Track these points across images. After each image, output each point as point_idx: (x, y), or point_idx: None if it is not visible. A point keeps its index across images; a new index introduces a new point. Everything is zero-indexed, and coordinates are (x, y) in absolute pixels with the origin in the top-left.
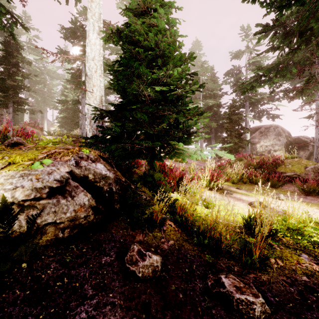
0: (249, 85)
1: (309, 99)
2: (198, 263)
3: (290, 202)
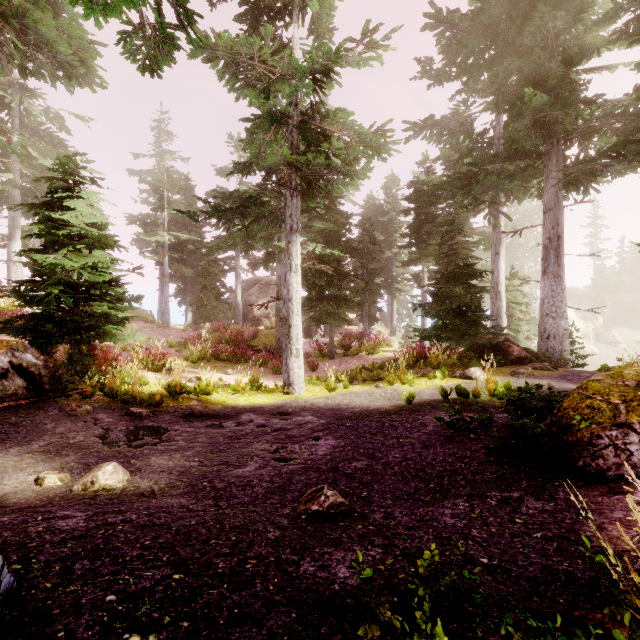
0: (216, 246)
1: None
2: (119, 409)
3: (235, 375)
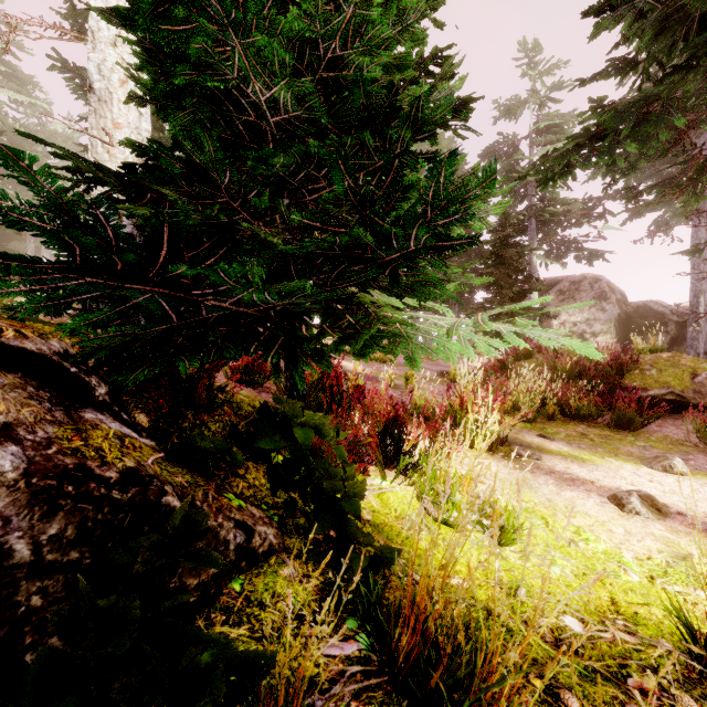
0: (561, 163)
1: (687, 209)
2: None
3: (705, 480)
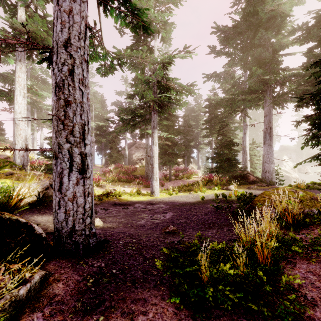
0: (119, 130)
1: None
2: None
3: (128, 188)
